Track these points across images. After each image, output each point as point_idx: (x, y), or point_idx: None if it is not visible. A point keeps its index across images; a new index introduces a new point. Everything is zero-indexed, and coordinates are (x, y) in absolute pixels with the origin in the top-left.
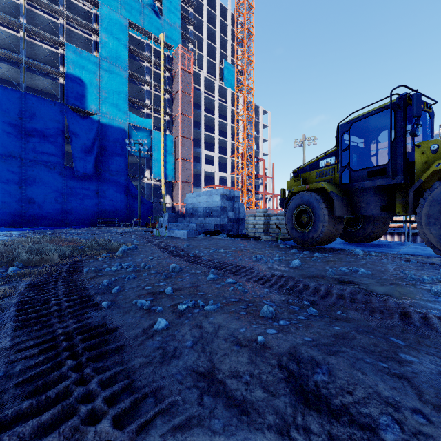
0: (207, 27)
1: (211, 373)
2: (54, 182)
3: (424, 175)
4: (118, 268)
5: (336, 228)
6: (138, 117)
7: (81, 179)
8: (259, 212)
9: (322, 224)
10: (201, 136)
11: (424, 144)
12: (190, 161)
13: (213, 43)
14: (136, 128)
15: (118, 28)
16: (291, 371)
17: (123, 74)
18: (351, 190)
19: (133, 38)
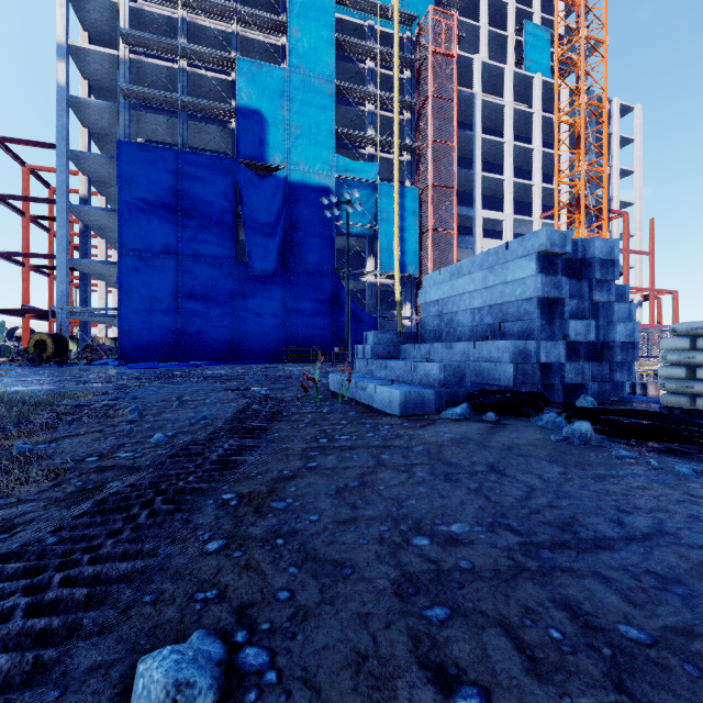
0: None
1: None
2: (221, 288)
3: None
4: None
5: None
6: (352, 162)
7: (260, 281)
8: None
9: None
10: (475, 182)
11: None
12: (451, 233)
13: None
14: (348, 183)
15: (317, 9)
16: None
17: (326, 89)
18: None
19: (345, 26)
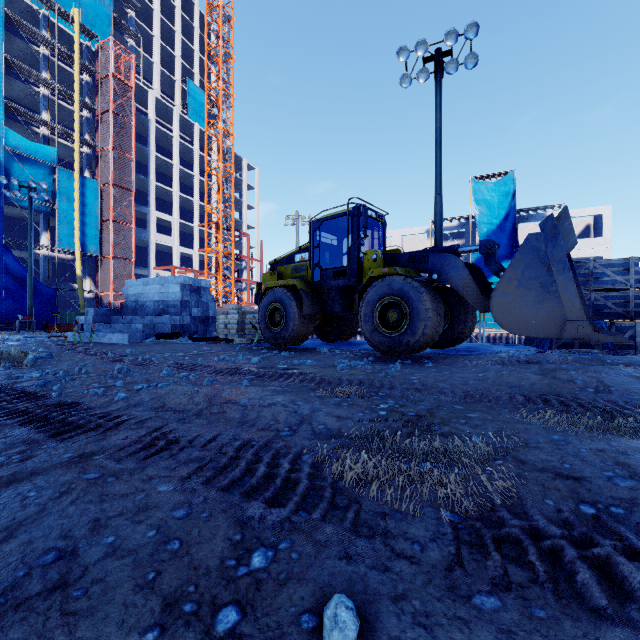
0: (161, 21)
1: (164, 406)
2: None
3: (364, 280)
4: (42, 375)
5: (307, 326)
6: (27, 140)
7: None
8: (232, 309)
9: (293, 323)
10: (150, 188)
11: (369, 253)
12: (130, 226)
13: (170, 46)
14: (20, 158)
15: None
16: (211, 396)
17: None
18: (321, 288)
19: None
